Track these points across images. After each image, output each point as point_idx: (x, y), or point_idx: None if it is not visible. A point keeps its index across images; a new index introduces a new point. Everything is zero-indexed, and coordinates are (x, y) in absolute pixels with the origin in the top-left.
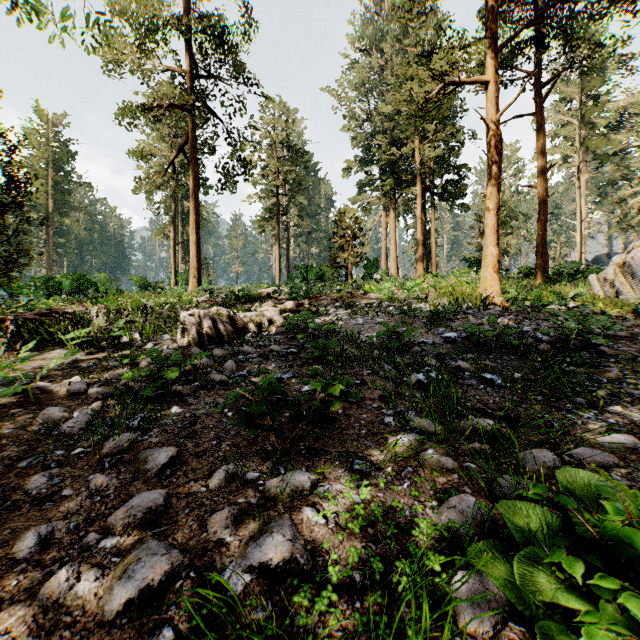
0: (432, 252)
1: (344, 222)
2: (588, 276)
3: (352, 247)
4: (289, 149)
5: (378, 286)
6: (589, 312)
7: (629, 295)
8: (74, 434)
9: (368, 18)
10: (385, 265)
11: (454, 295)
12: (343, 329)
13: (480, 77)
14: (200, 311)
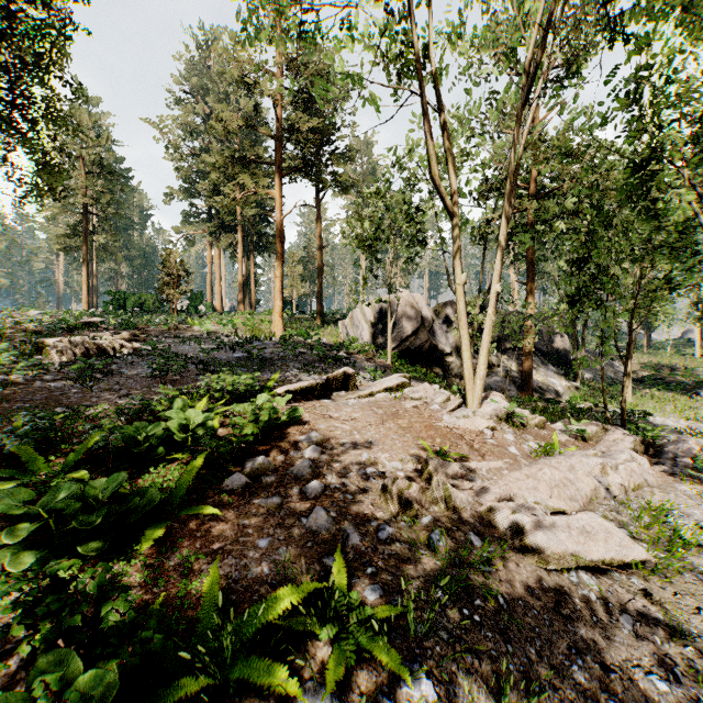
0: (252, 291)
1: (170, 263)
2: (338, 322)
3: (177, 284)
4: (101, 167)
5: (201, 322)
6: (328, 343)
7: (353, 334)
8: (64, 388)
9: (193, 61)
10: (210, 297)
11: (254, 331)
12: (175, 352)
13: (271, 191)
14: (70, 339)
